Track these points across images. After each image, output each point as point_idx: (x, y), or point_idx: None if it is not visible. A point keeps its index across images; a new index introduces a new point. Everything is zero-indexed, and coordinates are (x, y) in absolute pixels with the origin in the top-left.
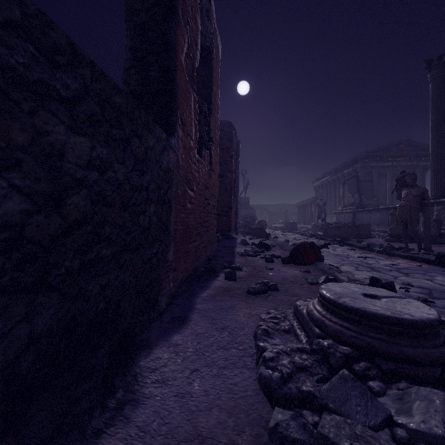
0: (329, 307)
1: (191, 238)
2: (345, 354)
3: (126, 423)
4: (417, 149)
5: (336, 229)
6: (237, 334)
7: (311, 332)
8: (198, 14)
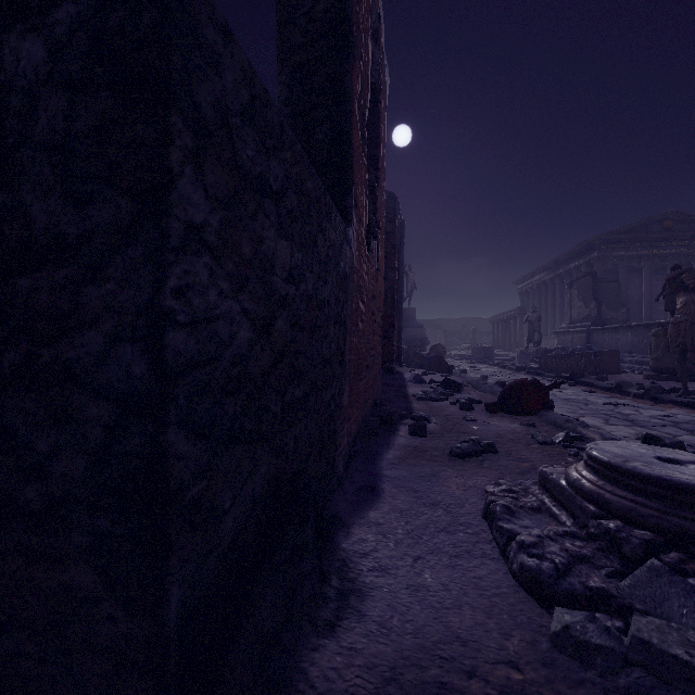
0: (609, 475)
1: (362, 373)
2: (646, 540)
3: (360, 617)
4: (694, 227)
5: (560, 358)
6: (457, 512)
7: (581, 511)
8: (369, 41)
